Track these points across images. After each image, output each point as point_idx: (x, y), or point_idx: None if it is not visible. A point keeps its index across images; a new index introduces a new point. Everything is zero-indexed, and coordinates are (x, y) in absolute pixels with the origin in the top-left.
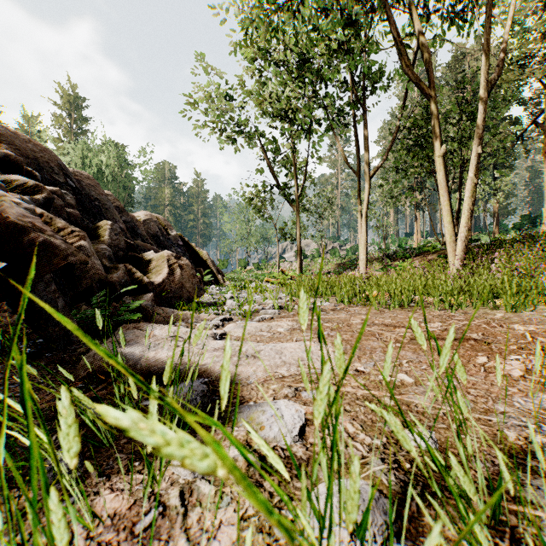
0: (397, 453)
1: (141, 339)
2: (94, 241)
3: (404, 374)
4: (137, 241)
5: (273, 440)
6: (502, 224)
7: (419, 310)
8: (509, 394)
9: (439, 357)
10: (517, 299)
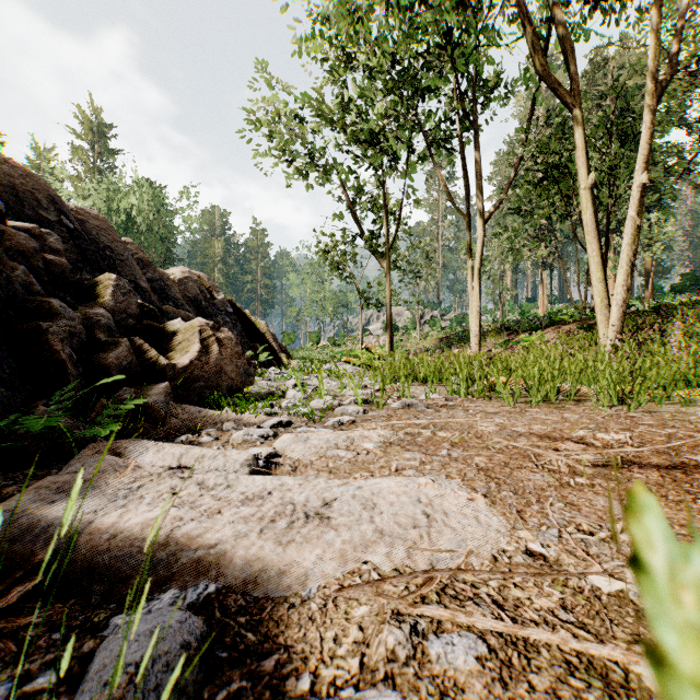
0: None
1: (105, 479)
2: (89, 303)
3: None
4: (166, 306)
5: None
6: (656, 286)
7: (576, 408)
8: None
9: None
10: None
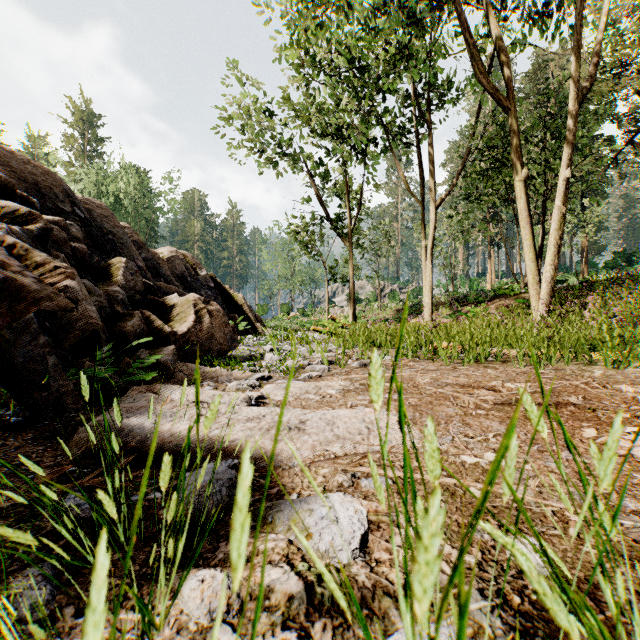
0: (500, 578)
1: (154, 406)
2: (105, 281)
3: (493, 454)
4: (159, 282)
5: (324, 556)
6: (592, 263)
7: (499, 366)
8: (636, 483)
9: (569, 448)
10: (618, 352)
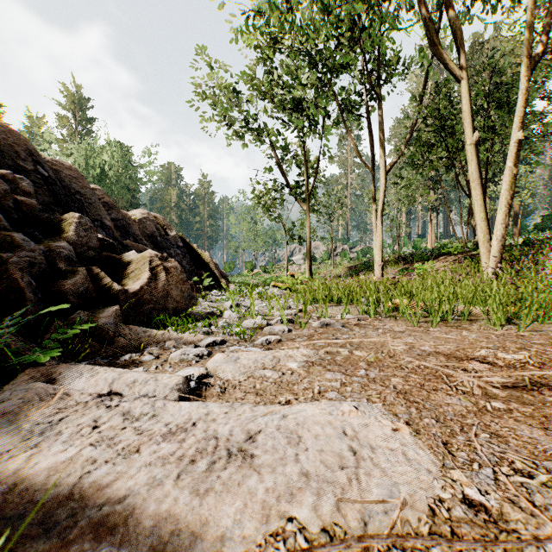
0: None
1: (27, 411)
2: (55, 237)
3: None
4: (127, 240)
5: None
6: (522, 225)
7: (470, 327)
8: None
9: None
10: None
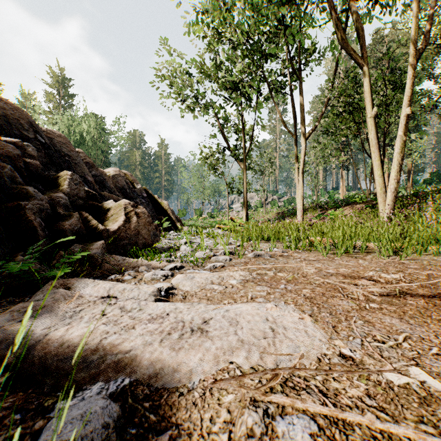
0: None
1: (58, 305)
2: (53, 190)
3: (420, 370)
4: (104, 192)
5: None
6: (414, 180)
7: (366, 257)
8: None
9: None
10: None
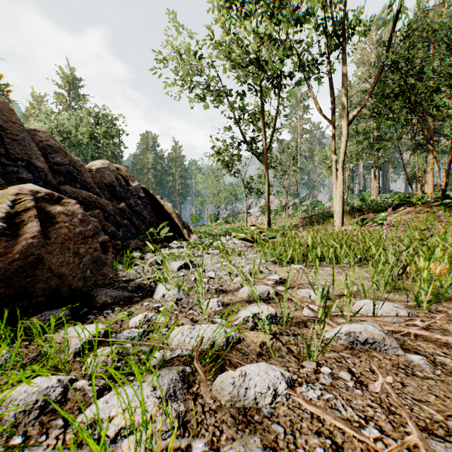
0: None
1: None
2: None
3: None
4: (66, 185)
5: None
6: None
7: None
8: None
9: None
10: None
